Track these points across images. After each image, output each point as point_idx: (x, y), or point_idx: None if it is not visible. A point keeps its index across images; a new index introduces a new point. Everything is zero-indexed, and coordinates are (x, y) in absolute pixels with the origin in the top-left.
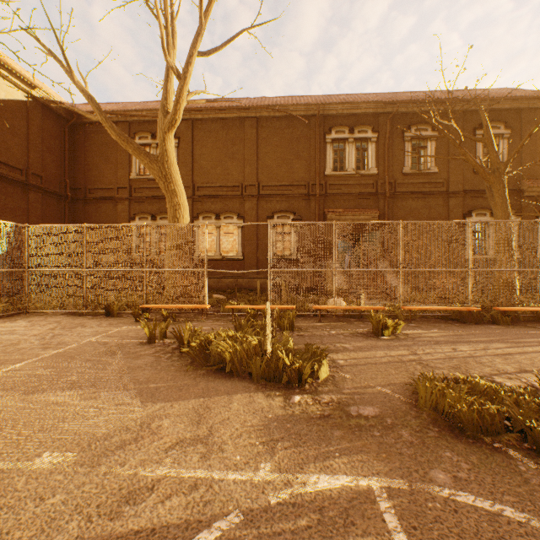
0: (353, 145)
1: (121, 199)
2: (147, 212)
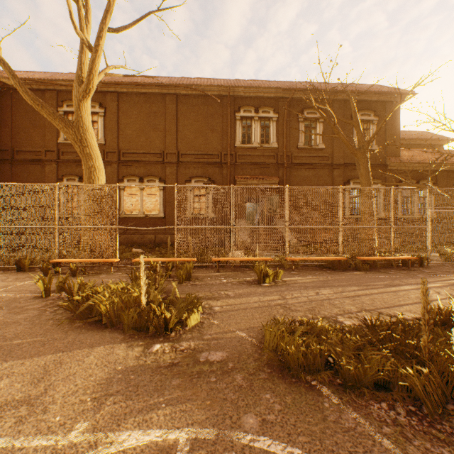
0: (258, 123)
1: (49, 161)
2: (74, 174)
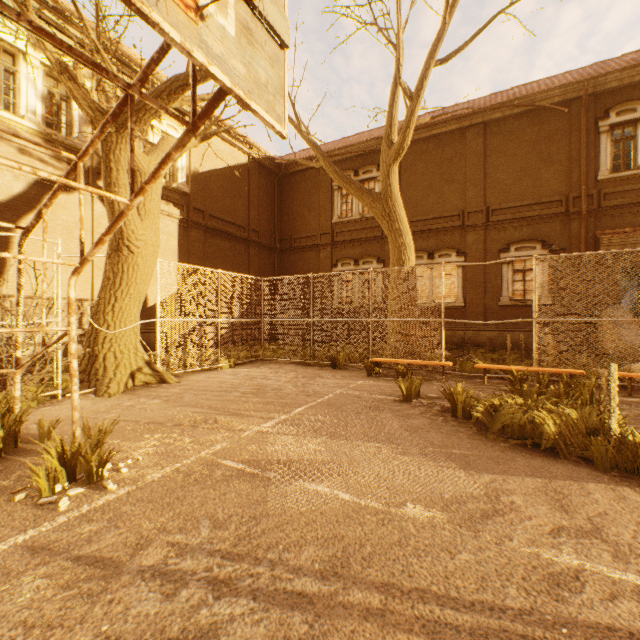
0: None
1: (324, 246)
2: (348, 257)
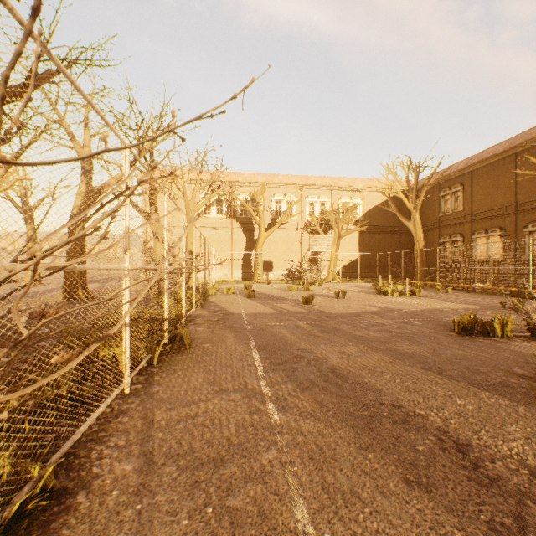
0: None
1: (434, 228)
2: (447, 234)
